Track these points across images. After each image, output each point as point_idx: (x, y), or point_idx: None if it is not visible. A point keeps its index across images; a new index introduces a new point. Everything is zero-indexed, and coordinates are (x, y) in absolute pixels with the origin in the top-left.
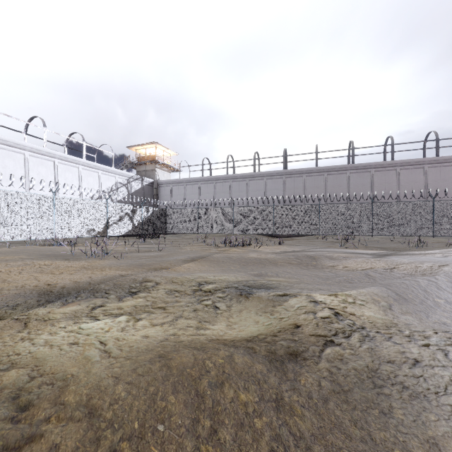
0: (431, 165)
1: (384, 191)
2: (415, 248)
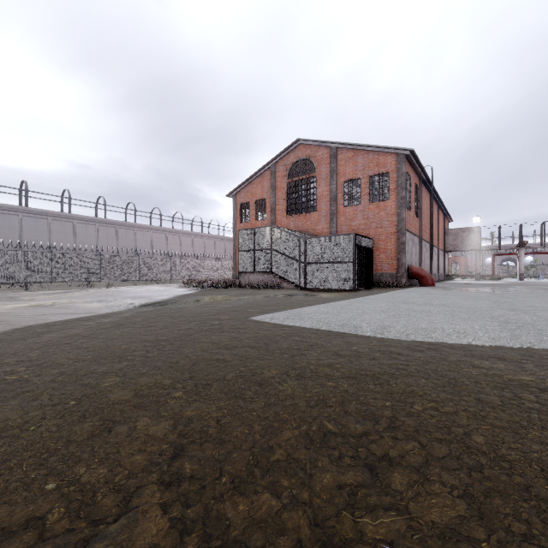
0: (102, 224)
1: (62, 241)
2: (86, 289)
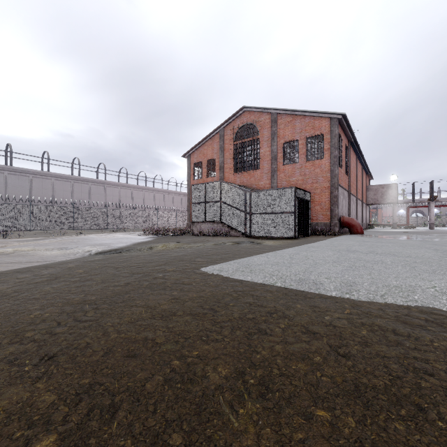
0: (76, 181)
1: (42, 195)
2: (59, 236)
